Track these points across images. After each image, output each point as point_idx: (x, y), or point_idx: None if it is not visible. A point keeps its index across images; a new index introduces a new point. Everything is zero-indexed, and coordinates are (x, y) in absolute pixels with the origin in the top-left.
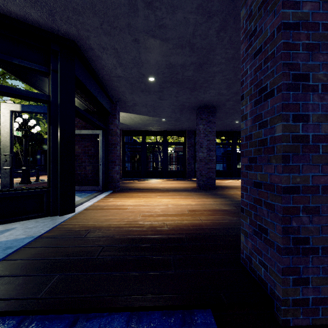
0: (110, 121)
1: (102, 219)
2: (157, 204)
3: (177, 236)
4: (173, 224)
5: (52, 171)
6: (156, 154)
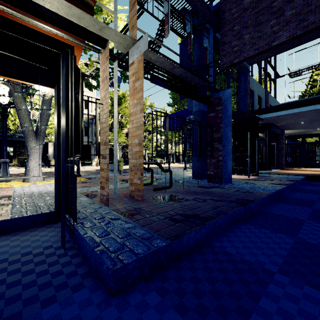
0: (280, 138)
1: (282, 172)
2: (304, 172)
3: (306, 174)
4: (307, 173)
5: (265, 159)
6: (314, 150)
